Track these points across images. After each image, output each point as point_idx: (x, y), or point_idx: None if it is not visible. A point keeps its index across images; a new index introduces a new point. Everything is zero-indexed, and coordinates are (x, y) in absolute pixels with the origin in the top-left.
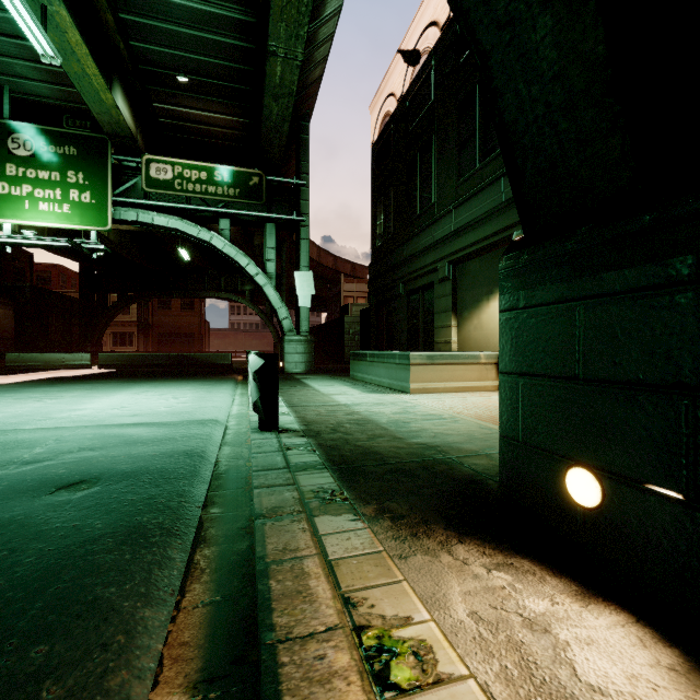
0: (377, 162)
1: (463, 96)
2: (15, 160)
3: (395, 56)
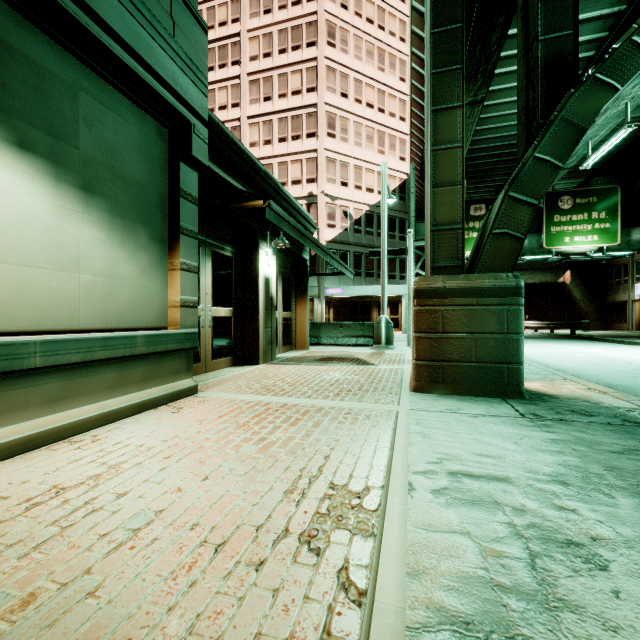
0: None
1: None
2: None
3: None
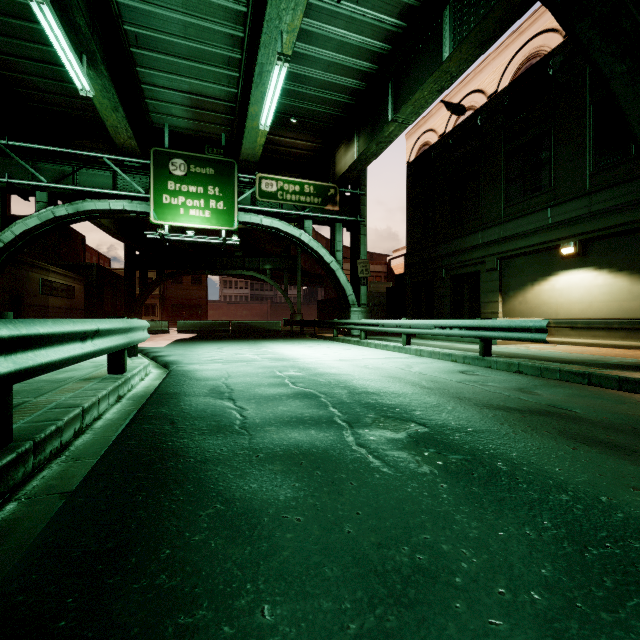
0: (415, 177)
1: (510, 148)
2: (174, 178)
3: (438, 104)
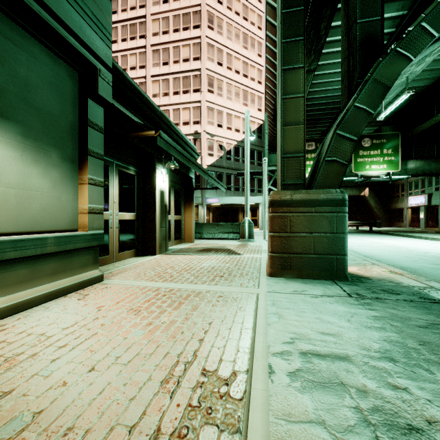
0: None
1: None
2: None
3: None
